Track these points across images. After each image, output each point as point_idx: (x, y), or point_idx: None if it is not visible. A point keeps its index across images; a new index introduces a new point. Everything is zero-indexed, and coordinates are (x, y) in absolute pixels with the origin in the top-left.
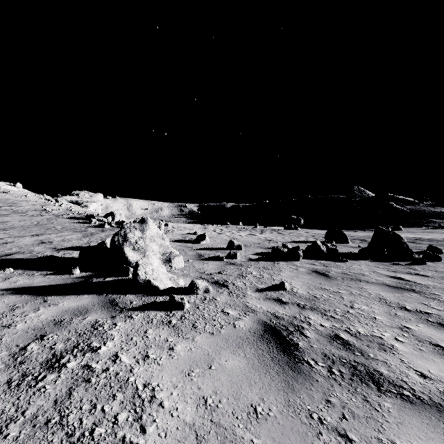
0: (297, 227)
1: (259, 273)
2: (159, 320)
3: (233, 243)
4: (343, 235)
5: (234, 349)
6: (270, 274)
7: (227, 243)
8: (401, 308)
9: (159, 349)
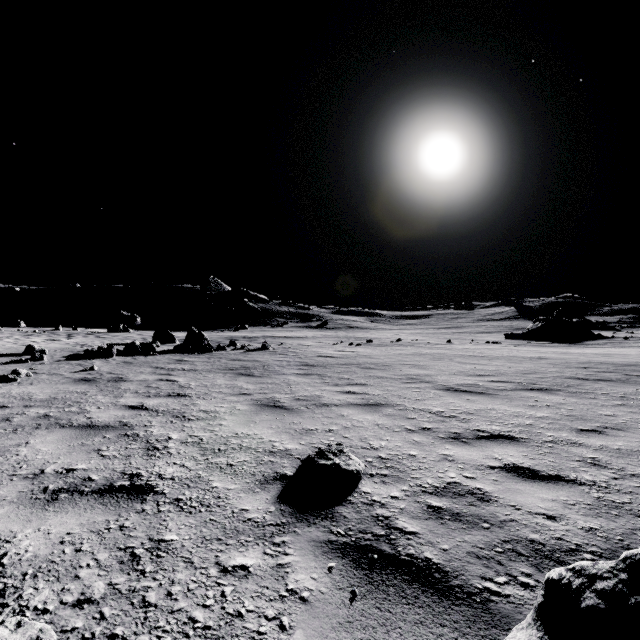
0: (128, 329)
1: (72, 366)
2: (4, 385)
3: (34, 348)
4: (170, 336)
5: (63, 384)
6: (83, 366)
7: (25, 349)
8: (162, 368)
9: (18, 388)
